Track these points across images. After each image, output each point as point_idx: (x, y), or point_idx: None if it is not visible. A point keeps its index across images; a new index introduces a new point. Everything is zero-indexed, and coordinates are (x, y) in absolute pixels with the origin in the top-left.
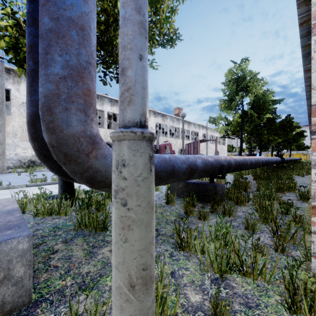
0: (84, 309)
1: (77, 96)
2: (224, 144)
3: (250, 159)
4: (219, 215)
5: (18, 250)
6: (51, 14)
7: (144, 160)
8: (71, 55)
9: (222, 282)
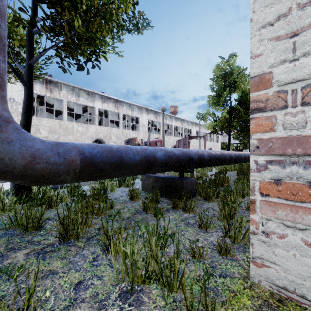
0: None
1: None
2: (217, 142)
3: (229, 154)
4: (180, 212)
5: None
6: None
7: None
8: None
9: (132, 296)
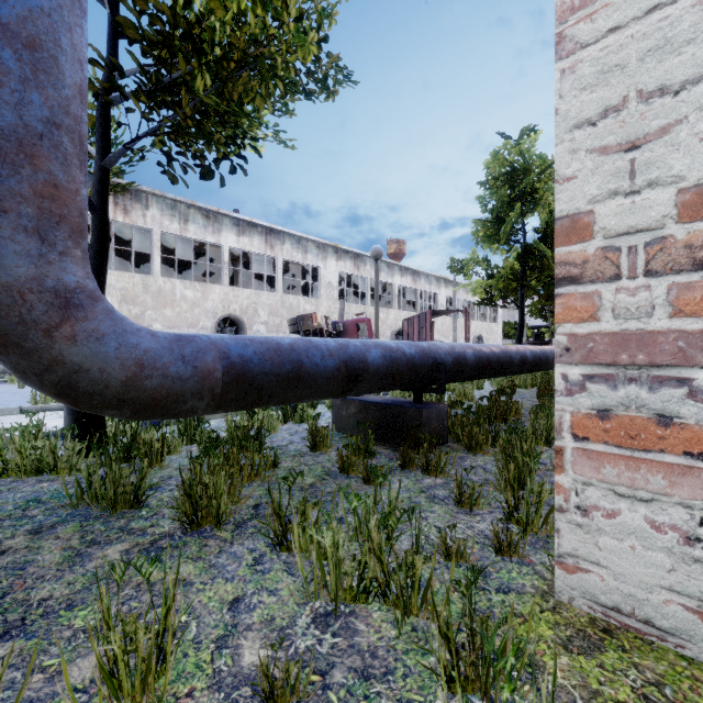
0: None
1: (17, 199)
2: (496, 321)
3: (521, 352)
4: (418, 474)
5: None
6: None
7: None
8: (1, 104)
9: (337, 622)
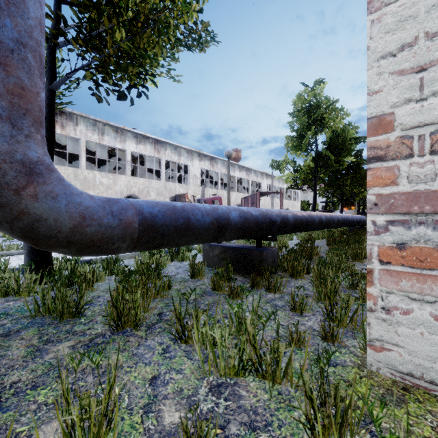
0: None
1: None
2: (296, 200)
3: (319, 216)
4: (262, 292)
5: None
6: None
7: None
8: None
9: (226, 390)
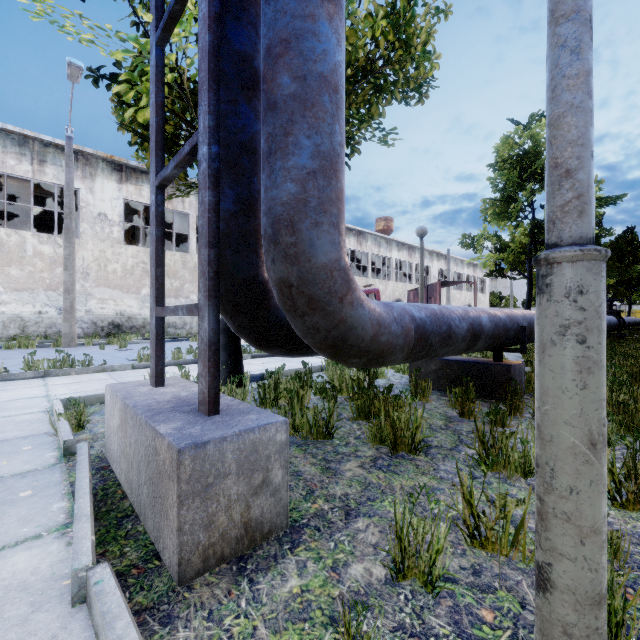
0: (377, 539)
1: (330, 202)
2: (483, 292)
3: None
4: (527, 419)
5: (276, 442)
6: (294, 70)
7: (604, 286)
8: (323, 135)
9: None
